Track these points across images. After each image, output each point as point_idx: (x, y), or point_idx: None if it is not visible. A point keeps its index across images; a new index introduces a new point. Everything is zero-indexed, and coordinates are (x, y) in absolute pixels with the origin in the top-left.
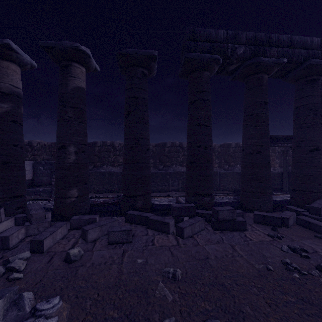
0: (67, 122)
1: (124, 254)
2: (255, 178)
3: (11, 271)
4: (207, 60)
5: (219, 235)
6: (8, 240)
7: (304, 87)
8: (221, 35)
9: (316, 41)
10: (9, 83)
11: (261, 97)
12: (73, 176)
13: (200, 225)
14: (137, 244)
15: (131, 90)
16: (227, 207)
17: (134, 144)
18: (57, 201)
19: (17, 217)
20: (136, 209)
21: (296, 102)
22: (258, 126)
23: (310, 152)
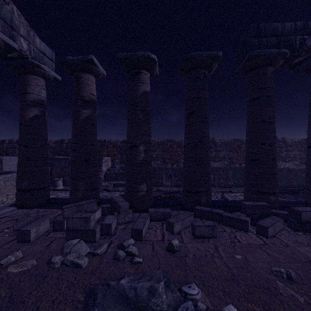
0: (138, 123)
1: (217, 248)
2: None
3: (129, 255)
4: (273, 55)
5: (304, 237)
6: (111, 227)
7: None
8: (288, 28)
9: None
10: (89, 92)
11: None
12: (143, 172)
13: (280, 225)
14: (222, 239)
15: (194, 91)
16: (307, 208)
17: (197, 143)
18: (129, 194)
19: (103, 207)
20: (199, 205)
21: None
22: None
23: None
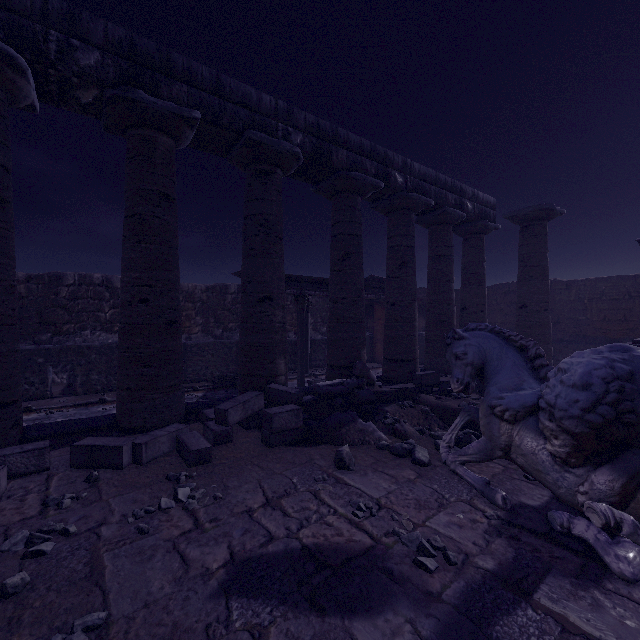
0: None
1: None
2: (136, 358)
3: None
4: None
5: None
6: None
7: (252, 182)
8: None
9: (269, 102)
10: None
11: (152, 182)
12: None
13: None
14: None
15: None
16: None
17: None
18: None
19: None
20: None
21: (244, 209)
22: (143, 242)
23: (259, 303)
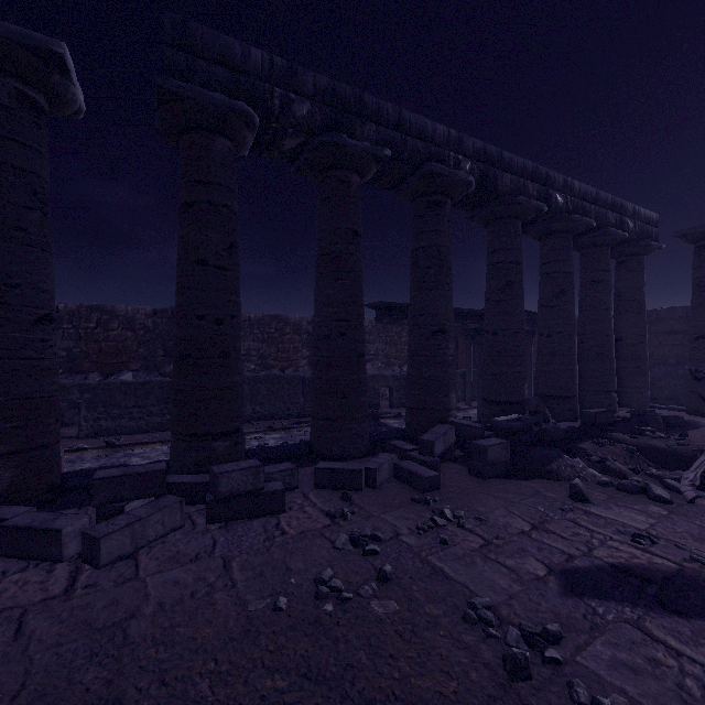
0: None
1: None
2: (335, 390)
3: None
4: (218, 109)
5: (212, 537)
6: None
7: (424, 214)
8: (258, 61)
9: (442, 132)
10: None
11: (347, 220)
12: None
13: (168, 519)
14: None
15: None
16: (246, 462)
17: None
18: None
19: None
20: None
21: (414, 241)
22: (340, 278)
23: (432, 336)
